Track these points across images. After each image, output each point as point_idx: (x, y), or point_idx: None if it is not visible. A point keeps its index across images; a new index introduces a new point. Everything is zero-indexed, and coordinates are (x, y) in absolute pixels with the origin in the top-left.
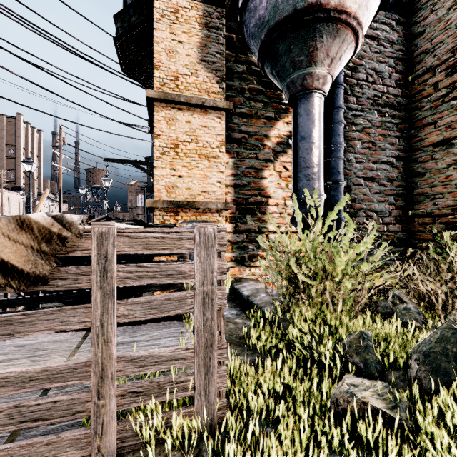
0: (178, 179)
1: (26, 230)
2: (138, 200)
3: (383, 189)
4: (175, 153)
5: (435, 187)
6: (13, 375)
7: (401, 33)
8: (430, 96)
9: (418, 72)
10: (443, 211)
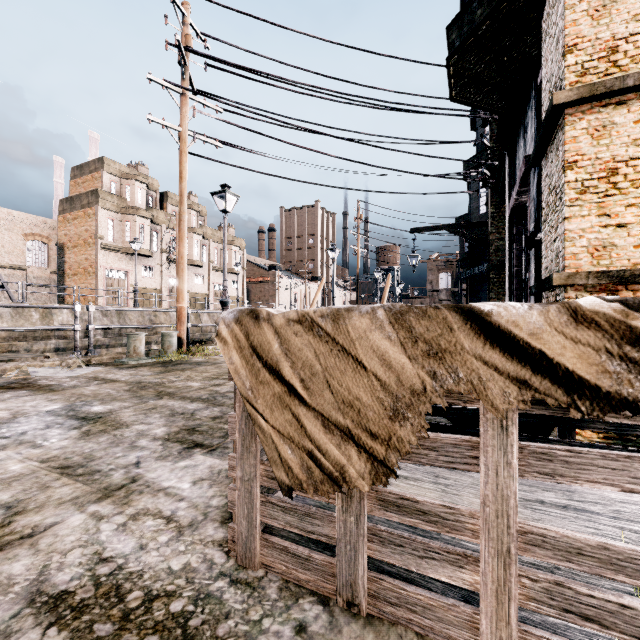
0: (617, 231)
1: (584, 325)
2: (441, 280)
3: None
4: (609, 185)
5: None
6: (553, 535)
7: None
8: None
9: None
10: None
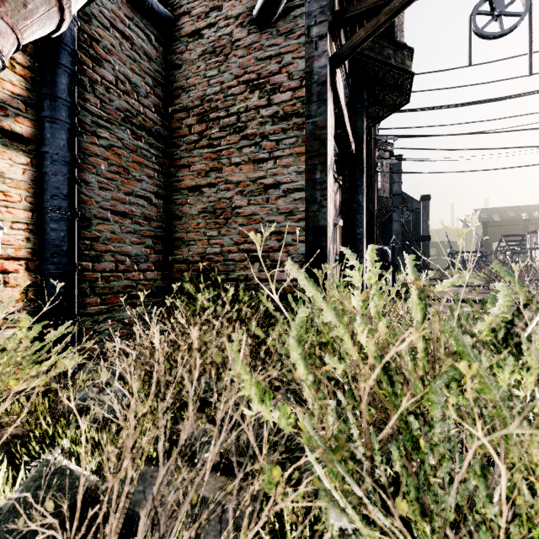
0: None
1: None
2: None
3: (139, 229)
4: None
5: (190, 233)
6: None
7: (161, 55)
8: (186, 137)
9: (176, 107)
10: (195, 258)
